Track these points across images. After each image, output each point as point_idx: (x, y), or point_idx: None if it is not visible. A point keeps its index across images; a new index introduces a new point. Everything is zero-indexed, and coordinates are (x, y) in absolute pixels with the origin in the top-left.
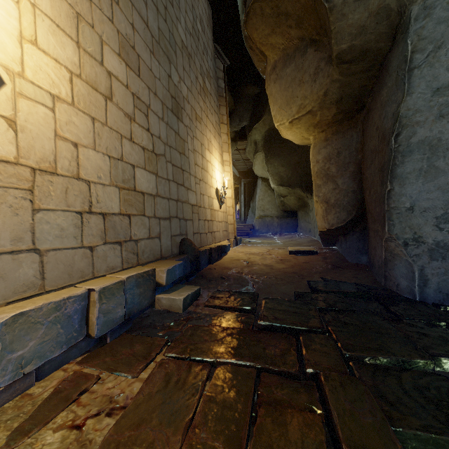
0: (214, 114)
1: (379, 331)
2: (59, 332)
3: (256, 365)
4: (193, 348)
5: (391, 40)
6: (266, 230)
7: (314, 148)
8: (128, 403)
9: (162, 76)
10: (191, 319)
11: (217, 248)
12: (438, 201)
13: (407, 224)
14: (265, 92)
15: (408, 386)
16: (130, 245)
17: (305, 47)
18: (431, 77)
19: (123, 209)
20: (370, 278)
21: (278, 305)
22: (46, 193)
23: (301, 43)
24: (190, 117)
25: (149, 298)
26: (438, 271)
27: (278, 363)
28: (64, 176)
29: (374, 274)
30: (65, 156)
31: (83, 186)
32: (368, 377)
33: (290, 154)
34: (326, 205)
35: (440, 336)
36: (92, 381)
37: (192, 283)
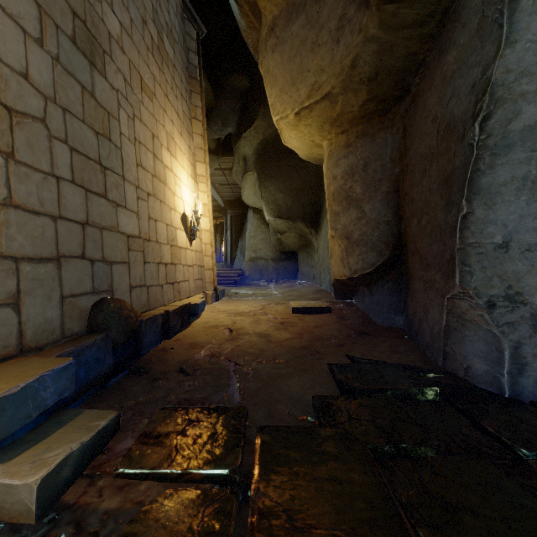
0: (180, 100)
1: (532, 531)
2: None
3: None
4: None
5: None
6: (259, 276)
7: (330, 158)
8: None
9: None
10: None
11: (181, 309)
12: None
13: (497, 271)
14: (258, 87)
15: None
16: None
17: None
18: None
19: None
20: (417, 353)
21: (289, 453)
22: None
23: None
24: (127, 79)
25: None
26: None
27: None
28: None
29: (422, 346)
30: None
31: None
32: None
33: (291, 176)
34: (347, 243)
35: None
36: None
37: (113, 391)
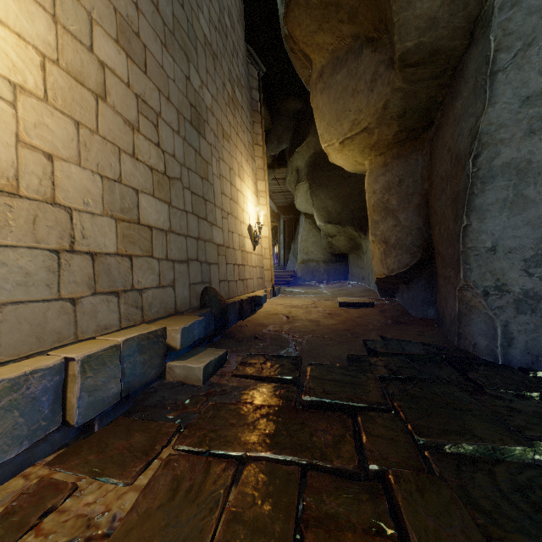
0: (246, 133)
1: (459, 407)
2: (16, 422)
3: (300, 460)
4: (215, 436)
5: (468, 37)
6: (311, 277)
7: (370, 175)
8: (113, 528)
9: (178, 76)
10: (214, 394)
11: (250, 299)
12: (527, 240)
13: (488, 268)
14: (309, 107)
15: (506, 485)
16: (132, 297)
17: (360, 47)
18: (519, 83)
19: (122, 248)
20: (440, 336)
21: (327, 373)
22: (2, 223)
23: (355, 42)
24: (215, 133)
25: (158, 367)
26: (526, 327)
27: (331, 457)
28: (32, 199)
29: (445, 331)
30: (33, 172)
31: (62, 214)
32: (452, 474)
33: (340, 185)
34: (385, 246)
35: (535, 412)
36: (63, 493)
37: (217, 344)
